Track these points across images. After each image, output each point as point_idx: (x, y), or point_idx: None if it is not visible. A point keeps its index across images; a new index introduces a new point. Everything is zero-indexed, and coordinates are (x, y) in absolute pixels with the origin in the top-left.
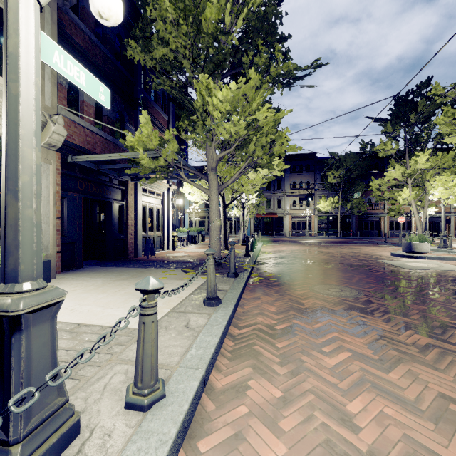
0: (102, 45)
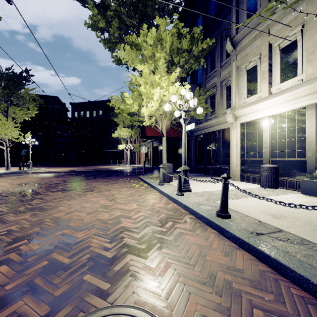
0: None
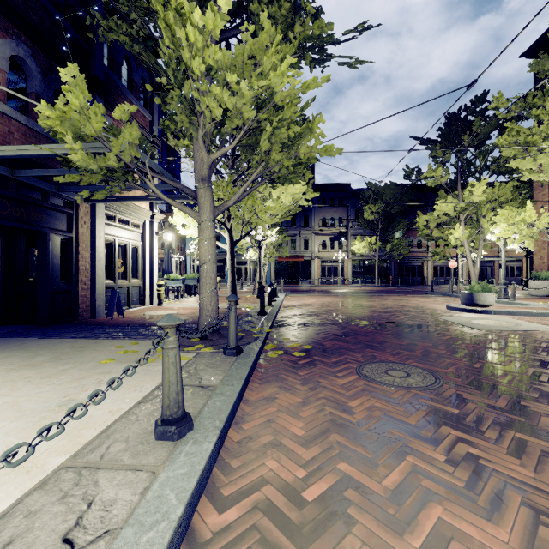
0: None
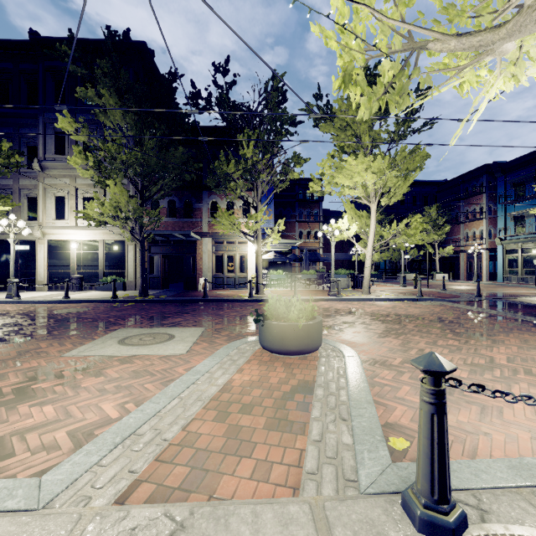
0: None
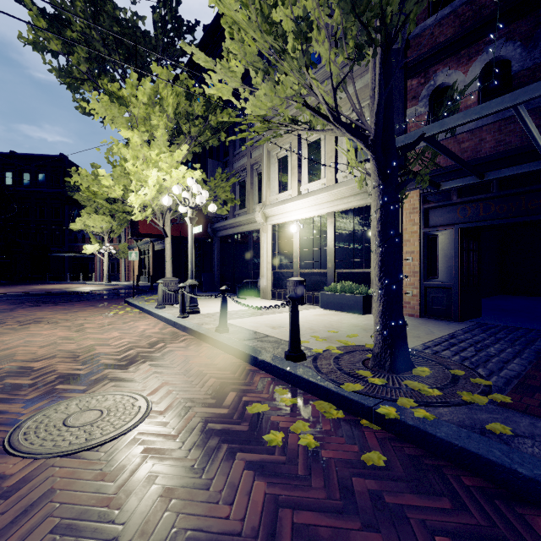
0: None
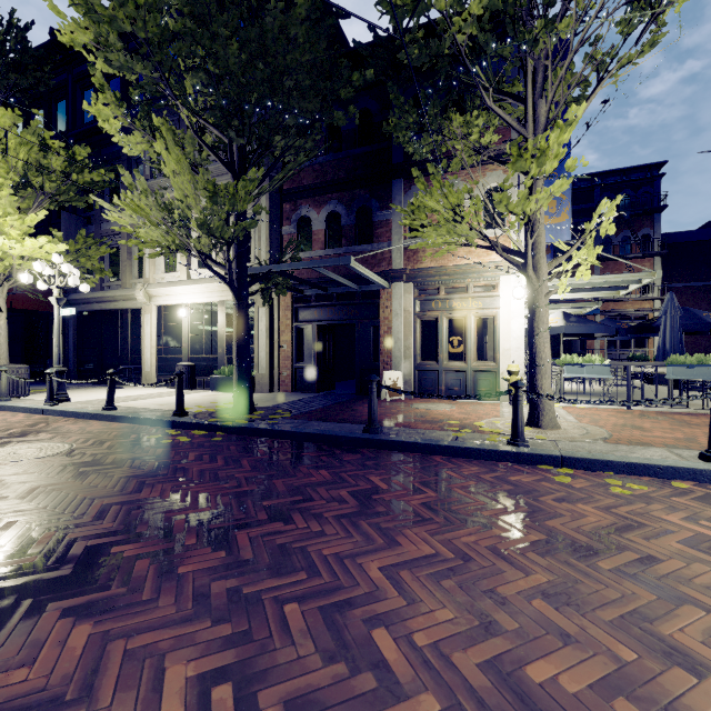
0: (332, 155)
